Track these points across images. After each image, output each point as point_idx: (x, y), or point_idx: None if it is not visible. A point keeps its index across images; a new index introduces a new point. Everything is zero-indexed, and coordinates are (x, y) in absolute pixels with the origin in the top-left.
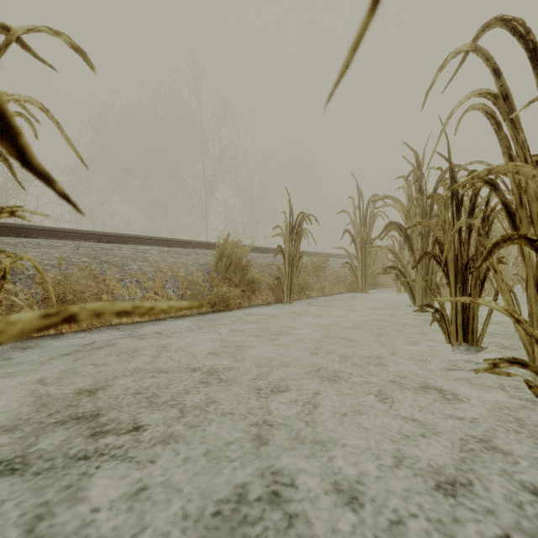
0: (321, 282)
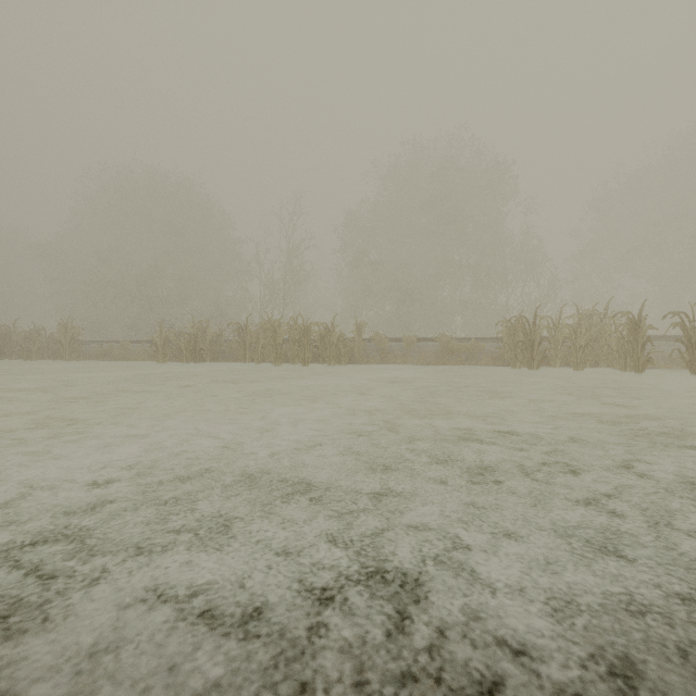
0: None
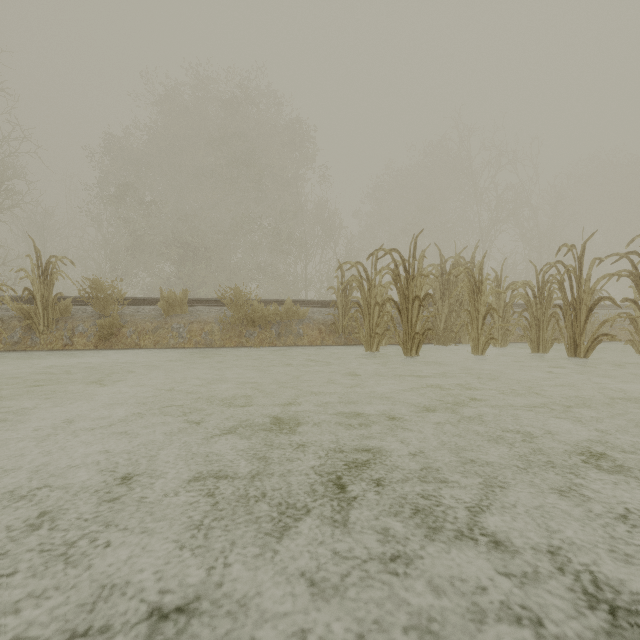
0: (616, 331)
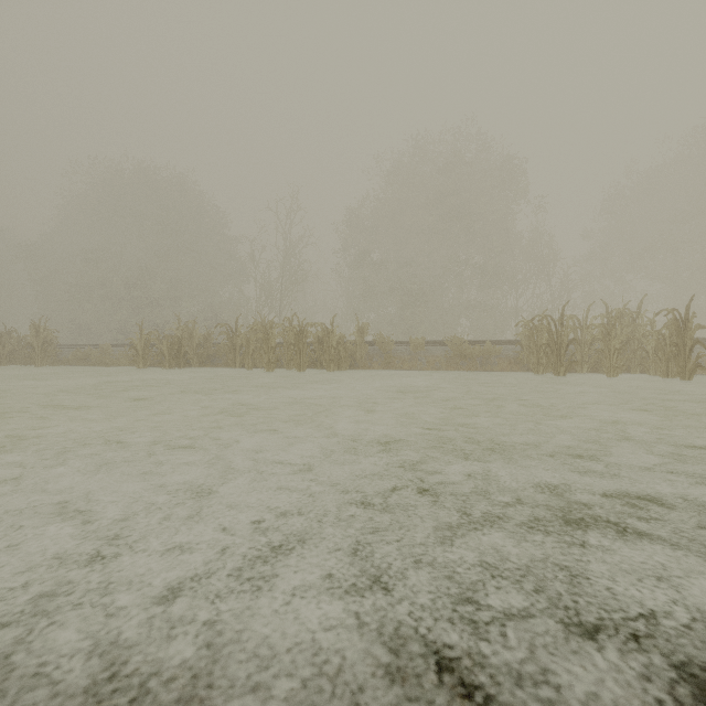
0: None
